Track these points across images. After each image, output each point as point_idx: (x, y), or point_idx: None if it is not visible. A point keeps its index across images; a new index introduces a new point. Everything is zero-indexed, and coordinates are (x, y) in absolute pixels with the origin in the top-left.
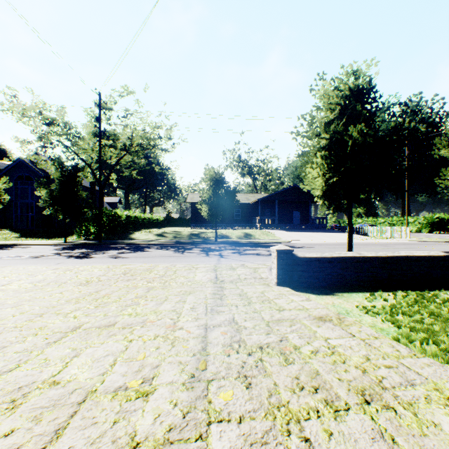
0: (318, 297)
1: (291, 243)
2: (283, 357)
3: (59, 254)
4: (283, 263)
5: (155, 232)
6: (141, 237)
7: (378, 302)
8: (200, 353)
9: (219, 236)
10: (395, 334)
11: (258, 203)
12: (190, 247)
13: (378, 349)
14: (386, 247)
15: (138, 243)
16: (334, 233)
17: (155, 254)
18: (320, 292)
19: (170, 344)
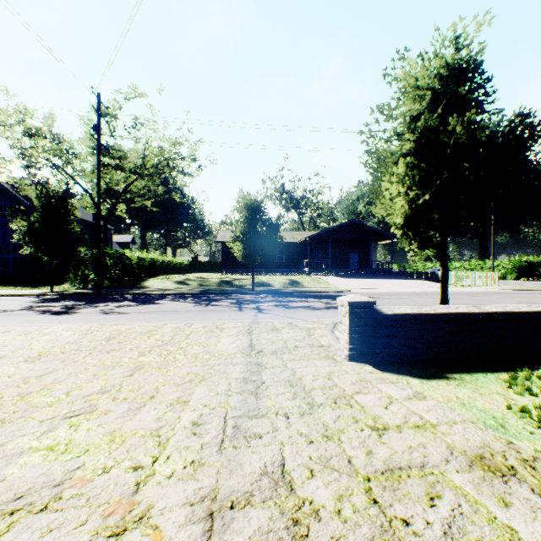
0: (425, 383)
1: (351, 293)
2: None
3: (32, 308)
4: (358, 324)
5: (175, 279)
6: (156, 285)
7: (535, 395)
8: None
9: (257, 284)
10: None
11: (306, 243)
12: (218, 298)
13: None
14: (475, 297)
15: (149, 293)
16: (402, 280)
17: (167, 307)
18: (422, 372)
19: None
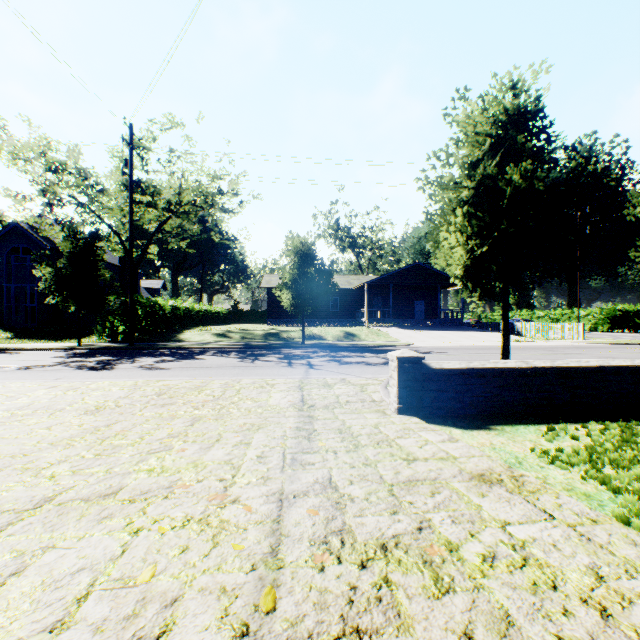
0: (466, 432)
1: (413, 347)
2: (431, 573)
3: (66, 363)
4: (407, 378)
5: (214, 331)
6: (193, 338)
7: (564, 442)
8: (266, 564)
9: (307, 337)
10: (619, 508)
11: (364, 289)
12: (265, 352)
13: (610, 551)
14: (552, 352)
15: (188, 347)
16: (474, 332)
17: (211, 363)
18: (467, 424)
19: (209, 540)
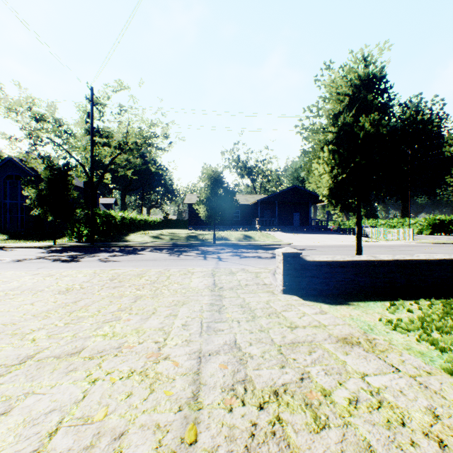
0: (332, 307)
1: (292, 245)
2: (311, 413)
3: (45, 257)
4: (289, 268)
5: (151, 234)
6: (136, 239)
7: (402, 314)
8: (189, 406)
9: (217, 238)
10: (445, 363)
11: (257, 205)
12: (187, 249)
13: (442, 396)
14: (391, 249)
15: (132, 246)
16: (335, 235)
17: (149, 257)
18: (332, 301)
19: (147, 388)
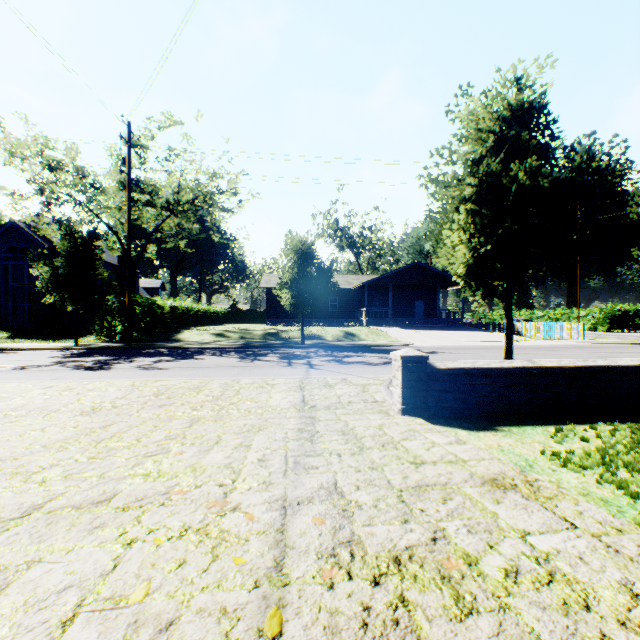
0: (472, 434)
1: (414, 347)
2: (450, 591)
3: (63, 363)
4: (411, 378)
5: (213, 330)
6: (192, 338)
7: (573, 444)
8: (271, 581)
9: (307, 337)
10: None
11: (364, 289)
12: (264, 352)
13: None
14: (553, 352)
15: (186, 347)
16: (474, 331)
17: (210, 363)
18: (472, 425)
19: (208, 553)
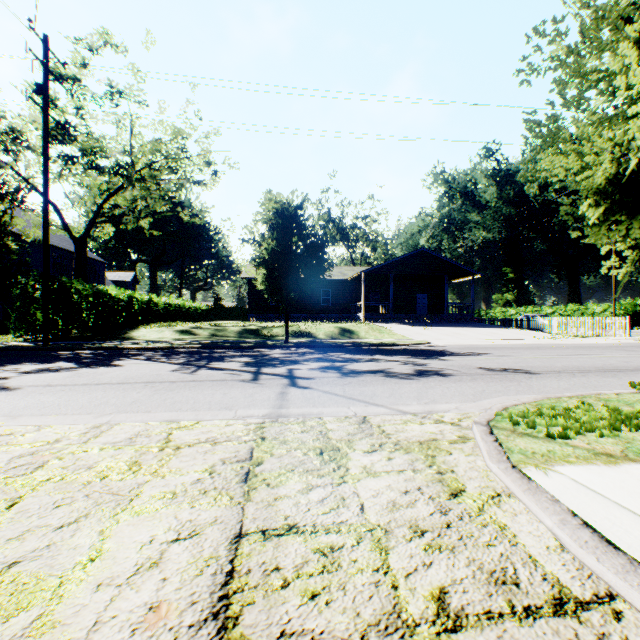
0: None
1: (435, 346)
2: None
3: None
4: None
5: (179, 327)
6: (148, 335)
7: None
8: None
9: (294, 334)
10: None
11: (360, 281)
12: (228, 354)
13: None
14: (636, 352)
15: (123, 347)
16: (491, 328)
17: (118, 374)
18: None
19: None
